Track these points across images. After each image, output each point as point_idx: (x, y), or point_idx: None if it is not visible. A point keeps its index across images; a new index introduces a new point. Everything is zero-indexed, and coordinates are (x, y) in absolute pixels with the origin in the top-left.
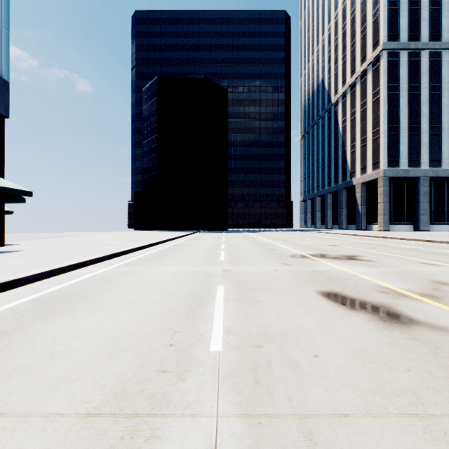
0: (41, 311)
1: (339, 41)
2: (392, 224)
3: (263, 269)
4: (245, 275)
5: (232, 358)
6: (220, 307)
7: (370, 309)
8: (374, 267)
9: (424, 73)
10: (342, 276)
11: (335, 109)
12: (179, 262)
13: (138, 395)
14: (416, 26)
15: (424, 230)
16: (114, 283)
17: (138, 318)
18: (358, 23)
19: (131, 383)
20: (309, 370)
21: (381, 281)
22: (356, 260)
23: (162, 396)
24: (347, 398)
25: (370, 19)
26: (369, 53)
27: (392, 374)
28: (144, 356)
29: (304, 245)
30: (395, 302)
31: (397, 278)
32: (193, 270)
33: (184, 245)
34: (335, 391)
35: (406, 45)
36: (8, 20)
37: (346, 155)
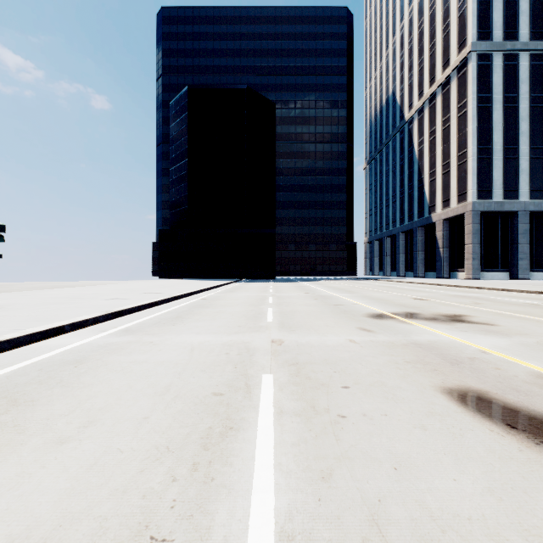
0: None
1: (415, 42)
2: (483, 270)
3: (333, 338)
4: (308, 351)
5: None
6: (267, 437)
7: None
8: (502, 336)
9: (524, 80)
10: (465, 354)
11: (410, 127)
12: (205, 327)
13: None
14: (513, 21)
15: (523, 278)
16: (86, 370)
17: (84, 476)
18: (439, 19)
19: None
20: None
21: (537, 365)
22: (466, 323)
23: None
24: None
25: (454, 13)
26: (453, 56)
27: None
28: None
29: (379, 299)
30: None
31: None
32: (225, 341)
33: (218, 299)
34: None
35: (501, 46)
36: None
37: (424, 185)
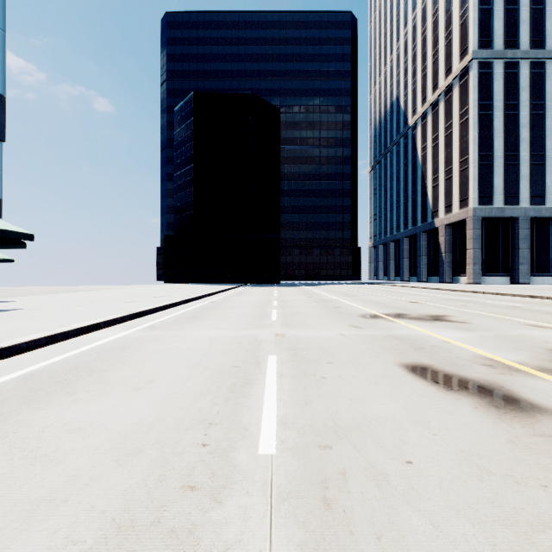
0: (31, 392)
1: (418, 49)
2: (484, 275)
3: (327, 333)
4: (304, 341)
5: (290, 466)
6: (272, 387)
7: (474, 390)
8: (469, 331)
9: (524, 88)
10: (430, 343)
11: (413, 133)
12: (218, 324)
13: (152, 529)
14: (514, 30)
15: (523, 283)
16: (133, 353)
17: (161, 402)
18: (442, 27)
19: (143, 508)
20: (401, 486)
21: (482, 350)
22: (444, 321)
23: (187, 532)
24: (464, 534)
25: (456, 21)
26: (455, 64)
27: (523, 494)
28: (165, 462)
29: (376, 302)
30: (506, 380)
31: (502, 345)
32: (237, 335)
33: (226, 302)
34: (444, 522)
35: (501, 54)
36: (4, 18)
37: (427, 190)
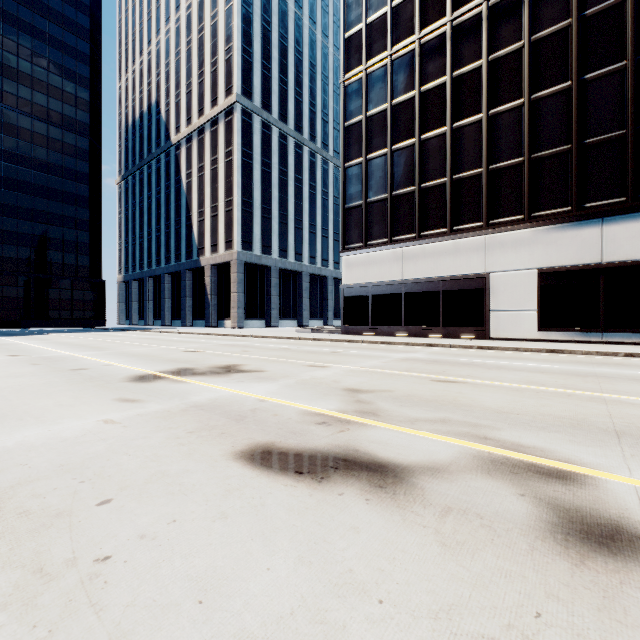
0: None
1: (183, 58)
2: (246, 319)
3: (74, 425)
4: (21, 460)
5: None
6: None
7: (343, 468)
8: (272, 381)
9: (275, 152)
10: (247, 407)
11: (177, 153)
12: None
13: None
14: (268, 95)
15: (275, 326)
16: None
17: None
18: (209, 50)
19: None
20: None
21: (301, 403)
22: (241, 373)
23: None
24: None
25: (222, 54)
26: (221, 98)
27: None
28: None
29: (143, 356)
30: (352, 439)
31: (311, 393)
32: None
33: None
34: None
35: (260, 111)
36: None
37: (193, 223)
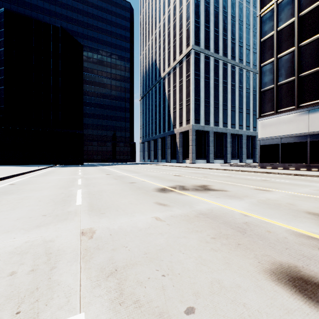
0: None
1: (166, 36)
2: (196, 159)
3: (141, 218)
4: (123, 242)
5: None
6: None
7: None
8: (239, 199)
9: (212, 70)
10: (239, 219)
11: (163, 81)
12: None
13: None
14: (208, 41)
15: (211, 162)
16: None
17: None
18: (178, 28)
19: None
20: None
21: (281, 222)
22: (213, 191)
23: None
24: None
25: (184, 27)
26: (184, 49)
27: None
28: None
29: (156, 177)
30: None
31: (280, 213)
32: (17, 245)
33: (28, 184)
34: None
35: (203, 51)
36: None
37: (171, 113)
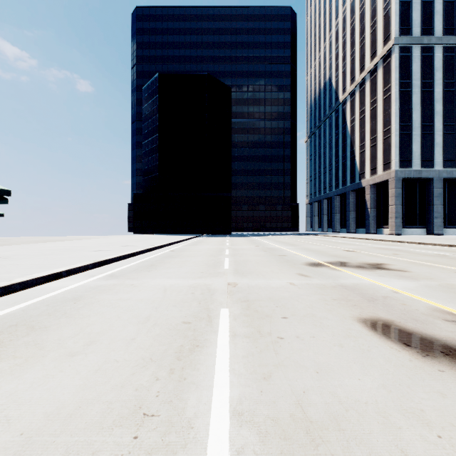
0: None
1: (348, 37)
2: (404, 227)
3: (277, 282)
4: (256, 291)
5: None
6: (224, 352)
7: (454, 356)
8: (412, 280)
9: (438, 69)
10: (380, 294)
11: (343, 107)
12: (174, 273)
13: None
14: (429, 19)
15: (437, 234)
16: (84, 305)
17: (92, 377)
18: (368, 18)
19: None
20: None
21: (435, 302)
22: (384, 270)
23: None
24: None
25: (380, 13)
26: (379, 49)
27: None
28: None
29: (316, 251)
30: None
31: (452, 296)
32: (191, 284)
33: (184, 251)
34: None
35: (419, 40)
36: None
37: (355, 155)
